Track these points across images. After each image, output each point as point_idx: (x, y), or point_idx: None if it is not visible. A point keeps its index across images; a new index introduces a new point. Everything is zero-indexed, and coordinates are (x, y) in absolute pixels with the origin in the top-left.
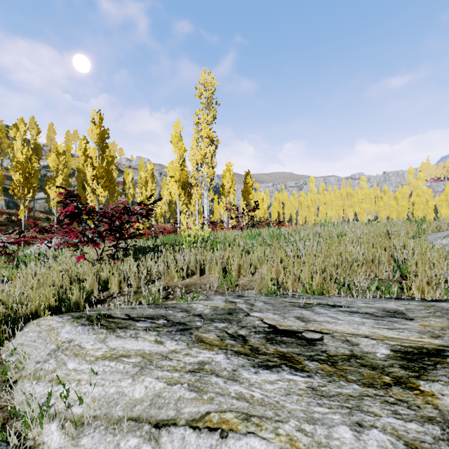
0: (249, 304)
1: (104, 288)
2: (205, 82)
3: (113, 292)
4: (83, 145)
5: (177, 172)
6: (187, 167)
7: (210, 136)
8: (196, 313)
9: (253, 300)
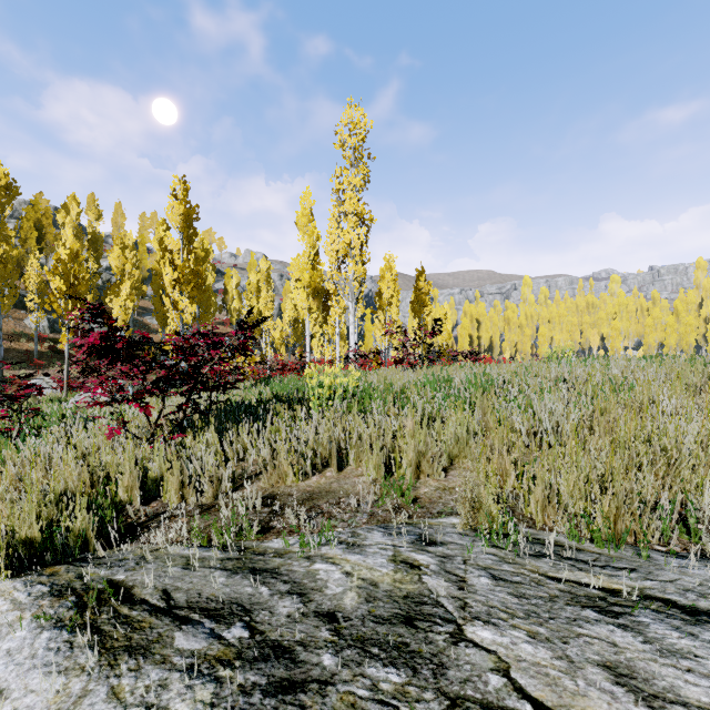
0: (454, 581)
1: (155, 493)
2: (350, 122)
3: (167, 505)
4: (162, 233)
5: (306, 273)
6: (322, 264)
7: (358, 211)
8: (324, 605)
9: (461, 562)
